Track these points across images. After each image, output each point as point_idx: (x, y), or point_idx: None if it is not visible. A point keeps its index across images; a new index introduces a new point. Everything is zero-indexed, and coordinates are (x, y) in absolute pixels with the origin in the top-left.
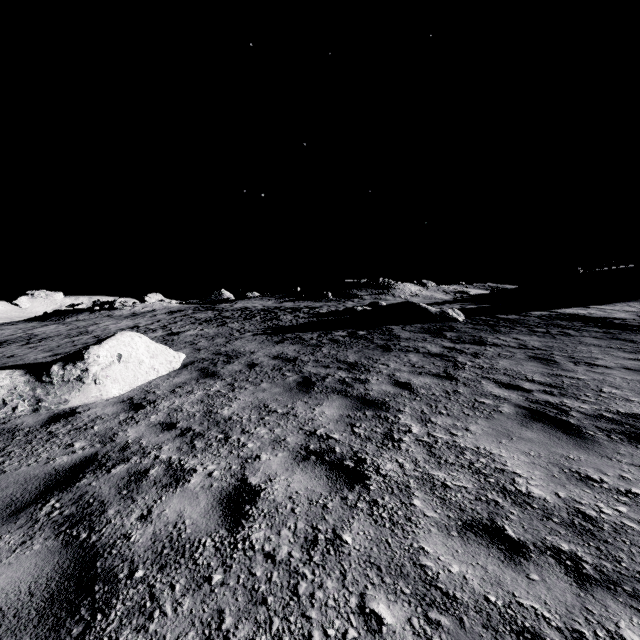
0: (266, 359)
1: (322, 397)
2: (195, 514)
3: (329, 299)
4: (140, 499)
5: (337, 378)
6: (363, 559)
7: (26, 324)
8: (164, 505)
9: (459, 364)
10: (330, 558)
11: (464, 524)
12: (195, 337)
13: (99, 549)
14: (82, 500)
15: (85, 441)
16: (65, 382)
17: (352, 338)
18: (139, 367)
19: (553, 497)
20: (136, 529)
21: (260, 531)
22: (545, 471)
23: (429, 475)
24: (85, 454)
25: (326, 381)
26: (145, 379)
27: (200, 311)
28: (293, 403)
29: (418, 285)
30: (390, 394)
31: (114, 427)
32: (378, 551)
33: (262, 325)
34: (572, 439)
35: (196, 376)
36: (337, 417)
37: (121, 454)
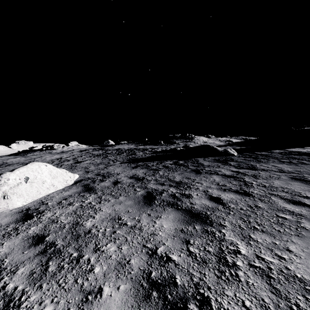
0: (125, 178)
1: (160, 210)
2: None
3: (162, 144)
4: None
5: (170, 193)
6: None
7: (7, 157)
8: None
9: (248, 183)
10: None
11: None
12: (88, 164)
13: None
14: None
15: None
16: None
17: (176, 165)
18: (42, 185)
19: None
20: None
21: None
22: None
23: None
24: None
25: (162, 195)
26: (46, 193)
27: (96, 150)
28: (139, 215)
29: (206, 137)
30: (209, 208)
31: None
32: None
33: (126, 157)
34: None
35: (80, 190)
36: (173, 231)
37: None
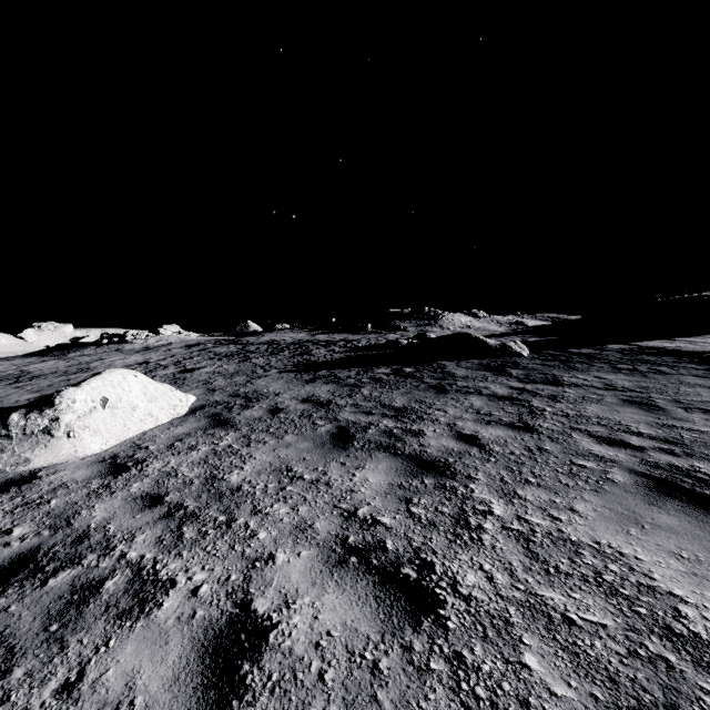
0: (293, 403)
1: (364, 456)
2: (155, 682)
3: (368, 331)
4: (74, 644)
5: (382, 429)
6: None
7: (23, 359)
8: (109, 659)
9: (536, 410)
10: None
11: None
12: (211, 375)
13: None
14: None
15: (30, 525)
16: (27, 435)
17: (397, 376)
18: (131, 414)
19: None
20: None
21: None
22: None
23: (538, 598)
24: (21, 549)
25: (368, 433)
26: (139, 429)
27: (221, 345)
28: (325, 465)
29: (469, 315)
30: (454, 452)
31: (78, 501)
32: None
33: (291, 361)
34: None
35: (204, 425)
36: (385, 487)
37: (73, 549)
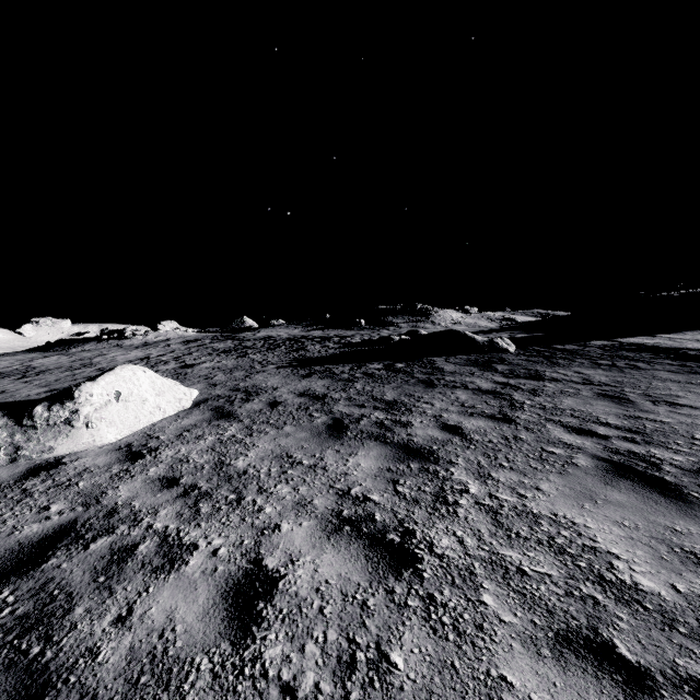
0: (291, 396)
1: (356, 444)
2: (190, 616)
3: (362, 327)
4: (120, 590)
5: (374, 420)
6: (421, 697)
7: (26, 355)
8: (150, 600)
9: (516, 403)
10: (374, 695)
11: (557, 636)
12: (211, 370)
13: (52, 674)
14: (44, 591)
15: (65, 503)
16: (50, 426)
17: (389, 371)
18: (142, 407)
19: (670, 592)
20: (108, 640)
21: (276, 645)
22: (649, 550)
23: (499, 556)
24: (61, 521)
25: (361, 424)
26: (149, 421)
27: (219, 340)
28: (322, 452)
29: (460, 312)
30: (438, 441)
31: (103, 483)
32: (442, 683)
33: (287, 356)
34: (673, 503)
35: (209, 417)
36: (375, 471)
37: (106, 521)
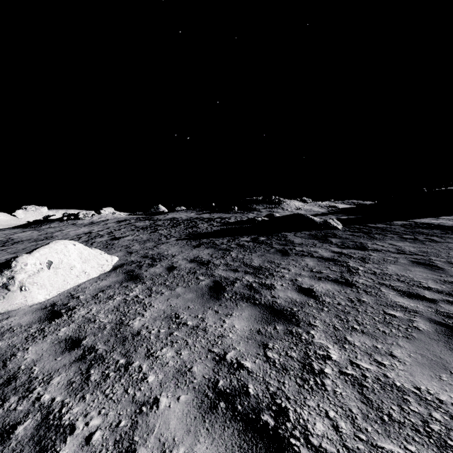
0: (184, 262)
1: (232, 305)
2: None
3: (235, 211)
4: None
5: (245, 283)
6: None
7: (11, 230)
8: None
9: (352, 269)
10: None
11: None
12: (131, 241)
13: None
14: None
15: None
16: None
17: (255, 243)
18: (69, 272)
19: None
20: None
21: None
22: None
23: (379, 450)
24: None
25: (235, 286)
26: (75, 282)
27: (140, 220)
28: (204, 312)
29: (300, 201)
30: (297, 303)
31: (17, 344)
32: None
33: (184, 232)
34: None
35: (121, 279)
36: (247, 333)
37: (0, 391)
